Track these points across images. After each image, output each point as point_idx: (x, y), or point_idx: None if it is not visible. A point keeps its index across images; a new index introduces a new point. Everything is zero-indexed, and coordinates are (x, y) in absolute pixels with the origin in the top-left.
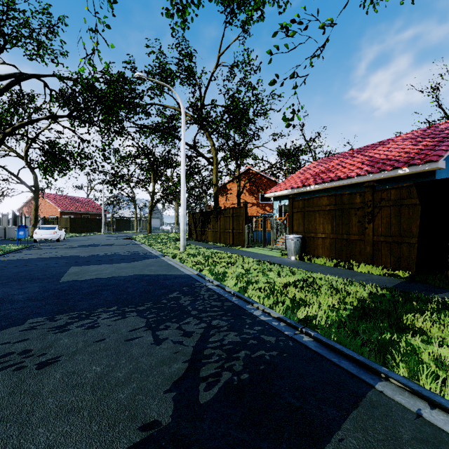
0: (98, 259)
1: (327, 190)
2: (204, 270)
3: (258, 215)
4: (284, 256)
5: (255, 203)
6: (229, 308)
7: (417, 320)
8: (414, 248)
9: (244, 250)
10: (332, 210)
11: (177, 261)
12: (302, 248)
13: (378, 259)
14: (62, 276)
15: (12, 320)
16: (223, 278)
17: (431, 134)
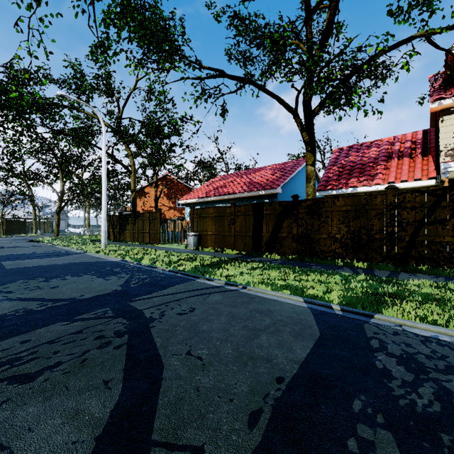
0: (22, 257)
1: (223, 201)
2: (126, 257)
3: (175, 217)
4: (187, 248)
5: (173, 207)
6: (144, 270)
7: (227, 265)
8: (251, 238)
9: (158, 246)
10: (216, 217)
11: (102, 254)
12: (199, 242)
13: (237, 246)
14: (4, 266)
15: (5, 282)
16: (140, 260)
17: (282, 169)
